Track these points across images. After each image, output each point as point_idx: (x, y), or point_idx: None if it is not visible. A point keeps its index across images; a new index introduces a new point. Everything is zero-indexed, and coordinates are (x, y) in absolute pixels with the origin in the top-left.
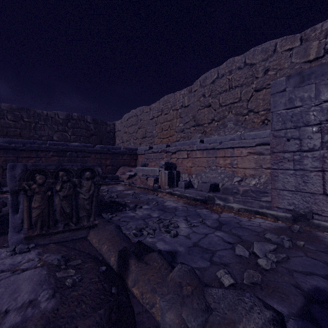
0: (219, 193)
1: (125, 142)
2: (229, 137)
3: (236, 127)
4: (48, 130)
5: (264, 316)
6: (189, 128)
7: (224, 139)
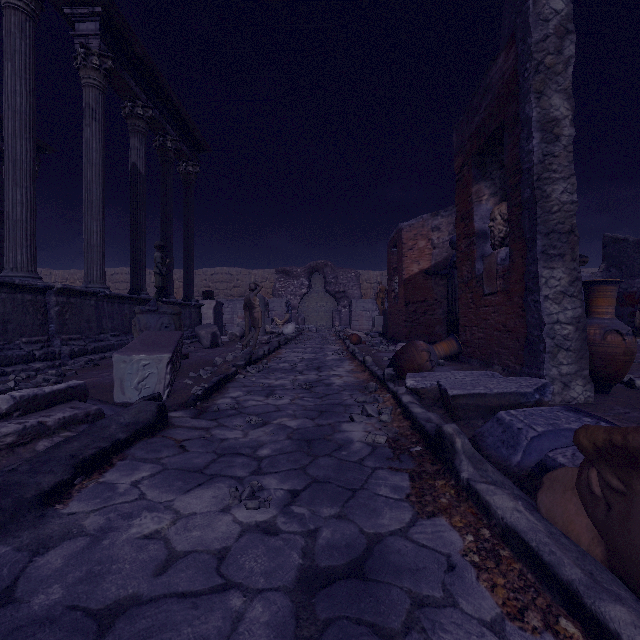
0: None
1: None
2: None
3: None
4: None
5: None
6: None
7: None
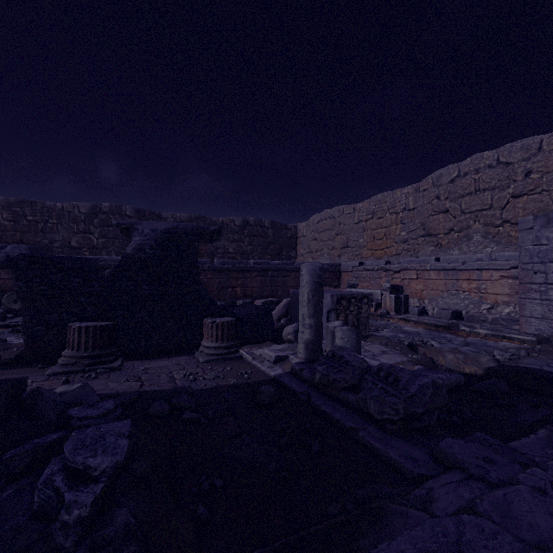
0: (462, 321)
1: (315, 253)
2: (475, 256)
3: (485, 241)
4: (223, 241)
5: (490, 357)
6: (416, 238)
7: (468, 258)
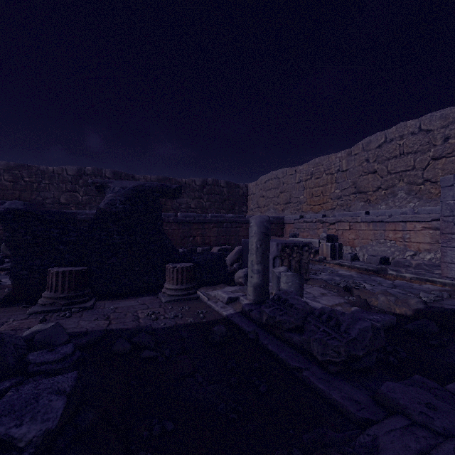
0: (389, 266)
1: (262, 208)
2: (400, 210)
3: (409, 197)
4: (186, 198)
5: (418, 300)
6: (349, 195)
7: (394, 212)
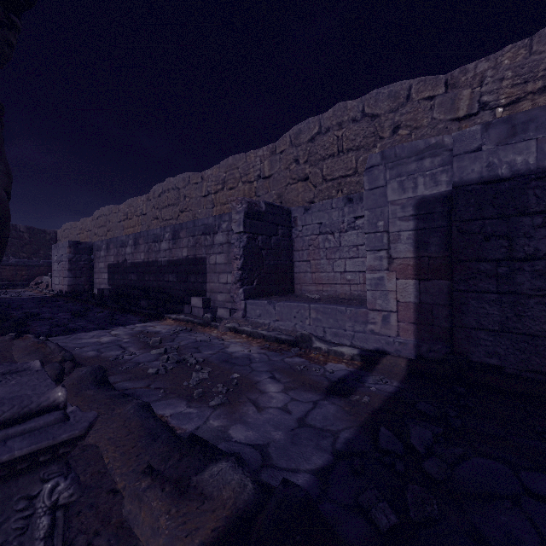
0: None
1: None
2: None
3: None
4: None
5: None
6: None
7: None
